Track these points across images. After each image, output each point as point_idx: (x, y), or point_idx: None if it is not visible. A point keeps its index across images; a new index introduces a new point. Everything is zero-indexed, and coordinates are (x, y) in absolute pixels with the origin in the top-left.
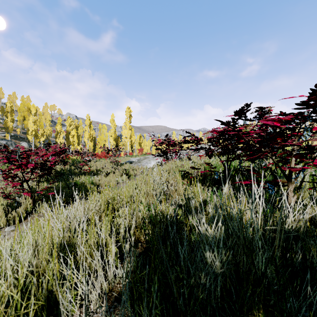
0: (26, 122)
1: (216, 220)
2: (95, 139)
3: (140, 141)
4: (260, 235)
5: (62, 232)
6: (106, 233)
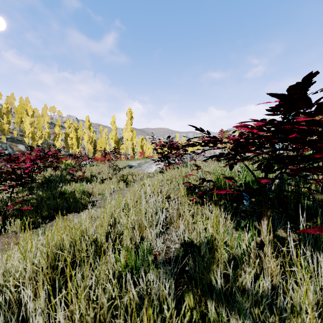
0: (23, 124)
1: None
2: (95, 142)
3: (142, 144)
4: None
5: None
6: None
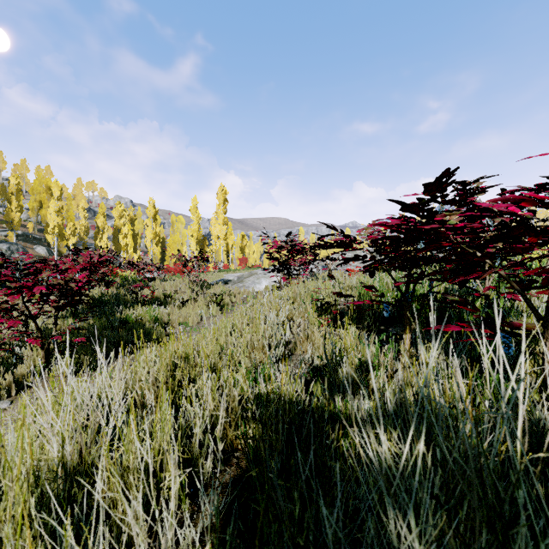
0: (43, 211)
1: (401, 419)
2: (164, 241)
3: (242, 244)
4: (521, 473)
5: (68, 438)
6: (162, 437)
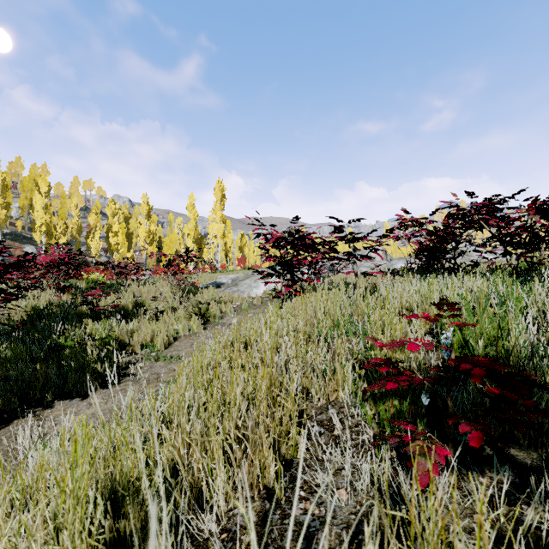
0: (34, 209)
1: None
2: (161, 240)
3: (241, 244)
4: None
5: None
6: None
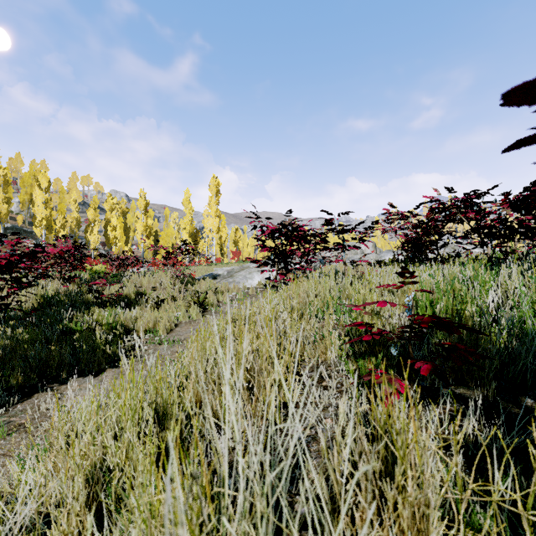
0: (34, 203)
1: None
2: (157, 234)
3: (236, 237)
4: None
5: None
6: None
